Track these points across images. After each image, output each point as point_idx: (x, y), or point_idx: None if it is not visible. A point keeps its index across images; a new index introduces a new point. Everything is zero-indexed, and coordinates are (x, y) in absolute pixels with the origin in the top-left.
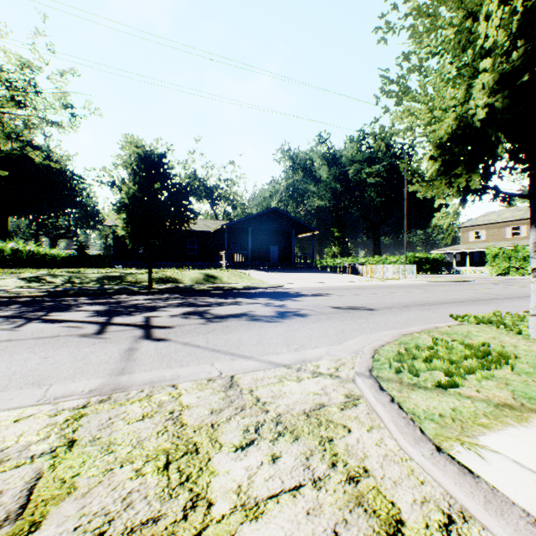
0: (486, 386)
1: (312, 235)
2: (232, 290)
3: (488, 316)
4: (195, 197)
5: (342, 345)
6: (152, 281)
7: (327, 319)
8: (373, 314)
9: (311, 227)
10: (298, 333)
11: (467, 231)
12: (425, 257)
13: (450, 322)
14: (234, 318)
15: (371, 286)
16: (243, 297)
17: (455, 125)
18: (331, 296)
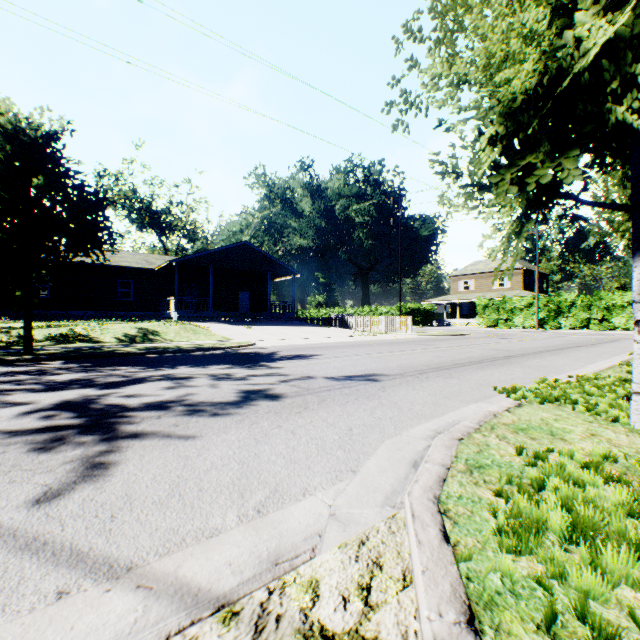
0: None
1: (293, 279)
2: (176, 352)
3: (540, 386)
4: (135, 223)
5: (357, 478)
6: (31, 342)
7: (318, 403)
8: (385, 388)
9: (291, 269)
10: (269, 447)
11: (457, 281)
12: (417, 308)
13: (504, 402)
14: (151, 413)
15: (366, 342)
16: (188, 365)
17: (537, 74)
18: (320, 359)
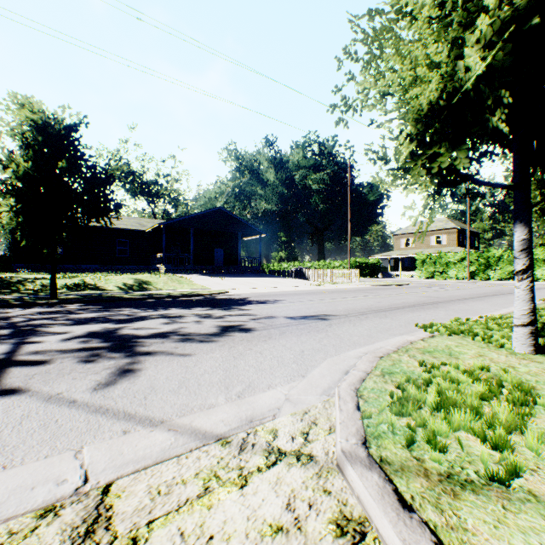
0: None
1: (260, 238)
2: (166, 298)
3: (453, 323)
4: (129, 192)
5: (305, 380)
6: (56, 289)
7: (279, 335)
8: (332, 325)
9: (258, 229)
10: (243, 361)
11: (400, 239)
12: (365, 262)
13: (421, 334)
14: (157, 340)
15: (320, 290)
16: (177, 307)
17: (438, 92)
18: (281, 304)
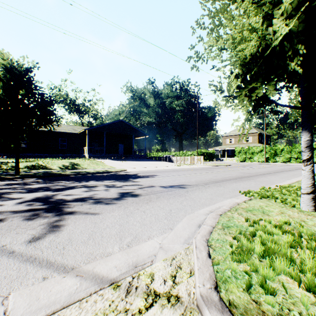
0: None
1: (145, 138)
2: (88, 174)
3: (261, 190)
4: (67, 110)
5: (173, 231)
6: (19, 169)
7: (156, 198)
8: (188, 191)
9: (144, 133)
10: (133, 218)
11: (226, 138)
12: (206, 152)
13: (243, 198)
14: (78, 203)
15: (180, 169)
16: (94, 180)
17: (256, 47)
18: (157, 177)
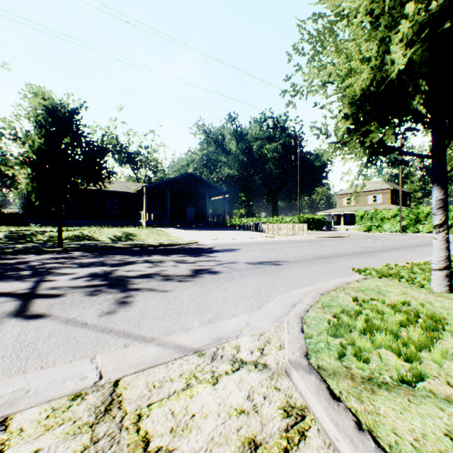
0: (451, 372)
1: (224, 198)
2: (149, 247)
3: (383, 268)
4: (117, 161)
5: (261, 310)
6: (62, 239)
7: (241, 276)
8: (283, 269)
9: (222, 191)
10: (212, 296)
11: (342, 198)
12: (312, 218)
13: (356, 277)
14: (143, 279)
15: (274, 241)
16: (158, 254)
17: (369, 80)
18: (242, 252)
